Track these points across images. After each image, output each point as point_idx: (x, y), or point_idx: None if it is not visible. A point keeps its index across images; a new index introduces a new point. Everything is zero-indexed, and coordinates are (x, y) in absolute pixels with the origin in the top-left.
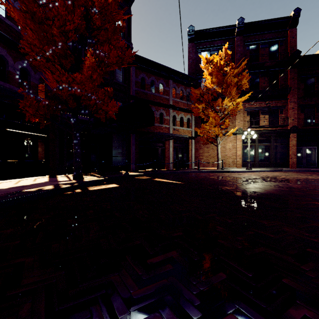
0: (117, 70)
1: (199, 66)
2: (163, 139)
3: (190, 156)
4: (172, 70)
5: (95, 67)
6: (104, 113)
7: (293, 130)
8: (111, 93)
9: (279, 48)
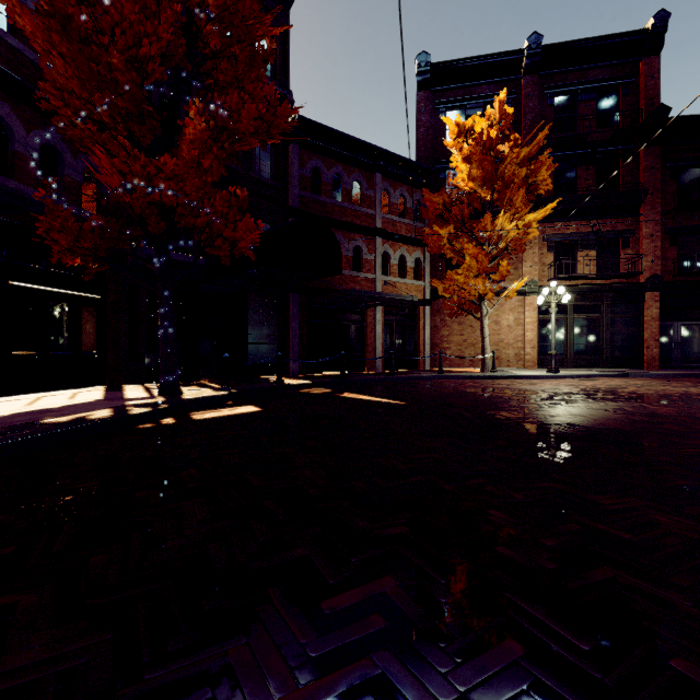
0: (258, 150)
1: (440, 143)
2: (362, 306)
3: (420, 343)
4: (382, 150)
5: (209, 141)
6: (228, 246)
7: (653, 284)
8: (245, 202)
9: (621, 101)
